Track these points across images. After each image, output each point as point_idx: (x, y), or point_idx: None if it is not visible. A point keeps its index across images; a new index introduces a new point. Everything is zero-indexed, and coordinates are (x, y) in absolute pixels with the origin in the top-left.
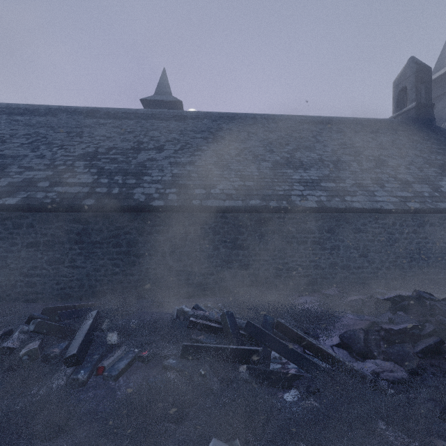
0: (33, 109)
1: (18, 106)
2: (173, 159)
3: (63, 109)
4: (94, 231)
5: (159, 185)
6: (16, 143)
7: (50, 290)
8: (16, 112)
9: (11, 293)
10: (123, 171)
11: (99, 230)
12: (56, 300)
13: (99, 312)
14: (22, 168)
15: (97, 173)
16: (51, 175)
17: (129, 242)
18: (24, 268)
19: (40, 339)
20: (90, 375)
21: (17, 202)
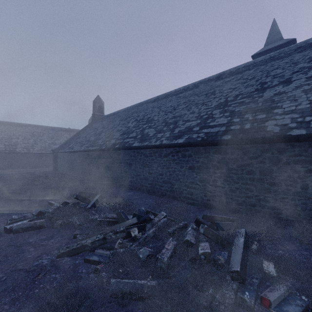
0: (186, 88)
1: (179, 89)
2: (307, 86)
3: (201, 82)
4: (230, 160)
5: (294, 115)
6: (180, 108)
7: (200, 199)
8: (178, 93)
9: (180, 196)
10: (251, 110)
11: (234, 159)
12: (204, 206)
13: (246, 232)
14: (184, 121)
15: (229, 116)
16: (199, 122)
17: (262, 170)
18: (186, 182)
19: (206, 241)
20: (254, 302)
21: (183, 141)
